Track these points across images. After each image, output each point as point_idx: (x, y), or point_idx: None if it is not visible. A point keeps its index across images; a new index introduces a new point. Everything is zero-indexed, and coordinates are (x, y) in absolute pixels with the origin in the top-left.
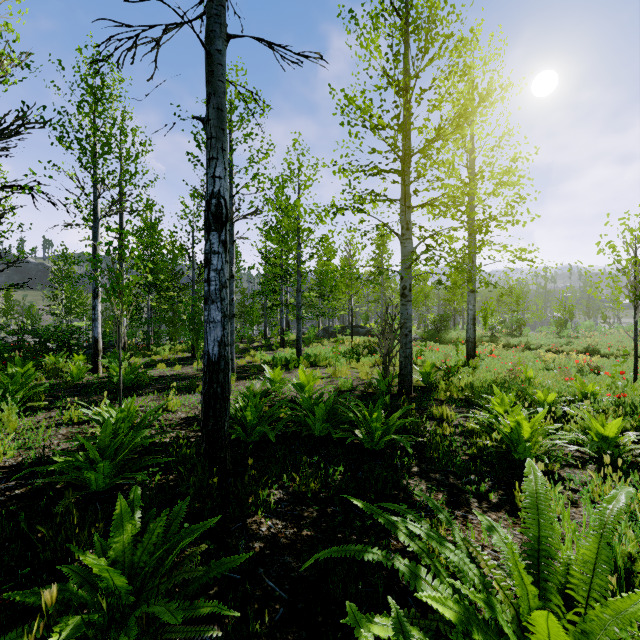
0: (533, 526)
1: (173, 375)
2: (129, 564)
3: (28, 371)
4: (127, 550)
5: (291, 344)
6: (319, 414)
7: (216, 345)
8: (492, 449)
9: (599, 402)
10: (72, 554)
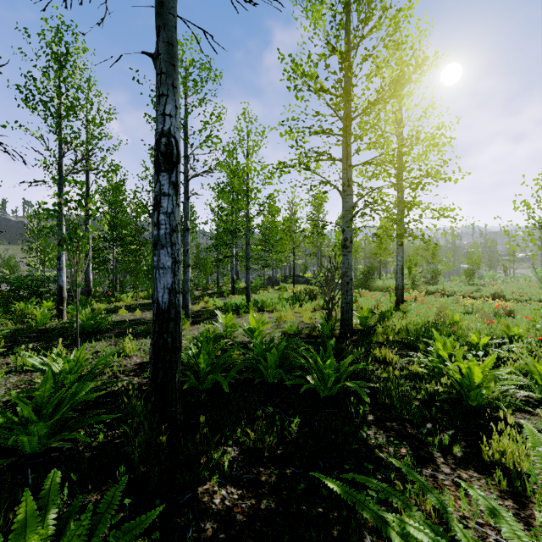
0: None
1: (133, 320)
2: None
3: None
4: None
5: (240, 291)
6: (271, 360)
7: (166, 292)
8: (445, 395)
9: (527, 344)
10: None
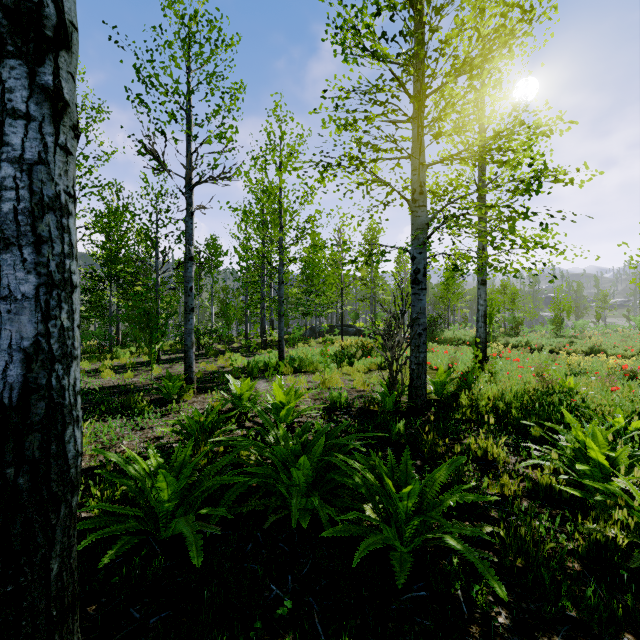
0: None
1: (117, 386)
2: None
3: None
4: None
5: (274, 345)
6: (299, 477)
7: (18, 360)
8: (639, 558)
9: None
10: None
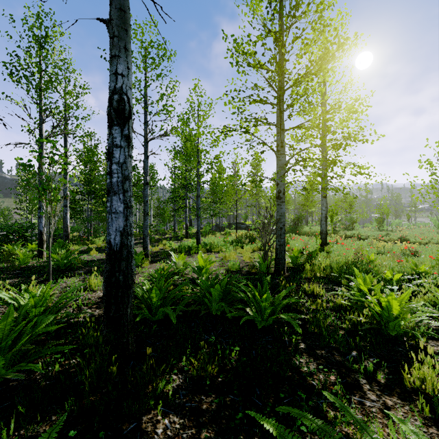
0: None
1: (101, 259)
2: None
3: None
4: None
5: (193, 236)
6: (215, 294)
7: (118, 235)
8: (367, 325)
9: (433, 280)
10: None
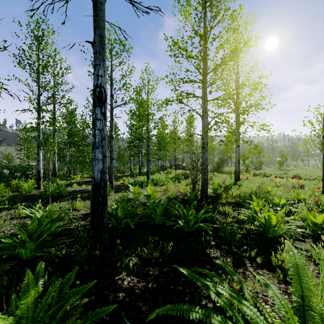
0: (298, 288)
1: (81, 190)
2: (31, 318)
3: (1, 188)
4: (30, 308)
5: (144, 174)
6: (158, 212)
7: (99, 173)
8: (255, 231)
9: (308, 204)
10: (3, 304)
